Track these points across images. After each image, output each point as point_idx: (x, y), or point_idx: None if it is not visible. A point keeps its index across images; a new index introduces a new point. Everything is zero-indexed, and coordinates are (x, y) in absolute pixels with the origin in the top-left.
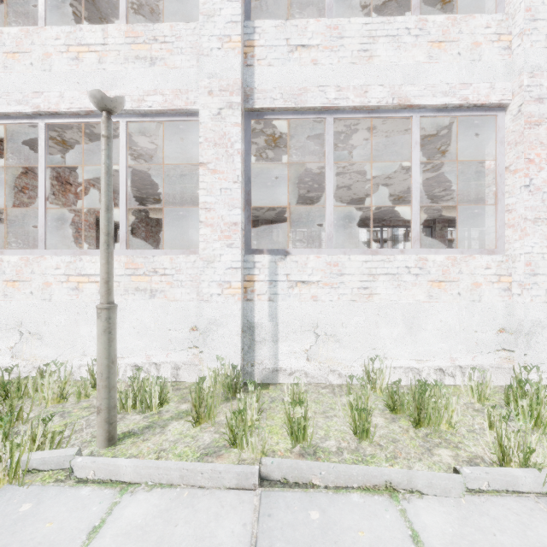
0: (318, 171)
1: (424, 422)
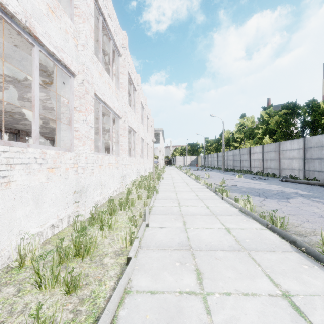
0: None
1: (84, 255)
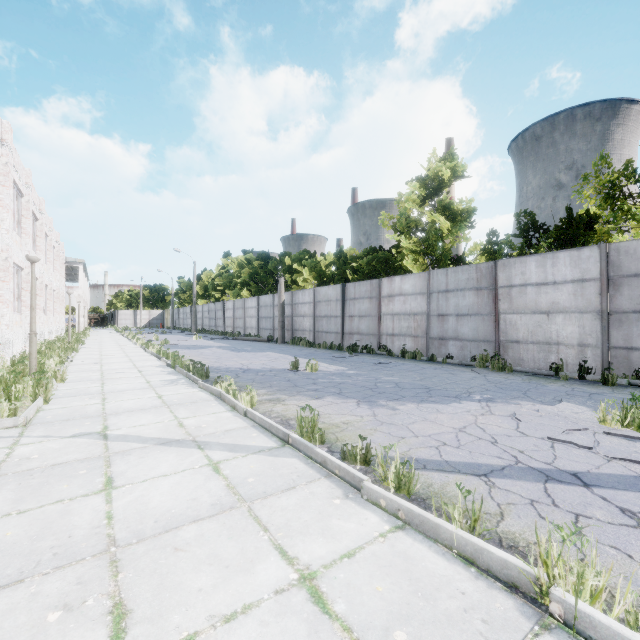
0: None
1: None
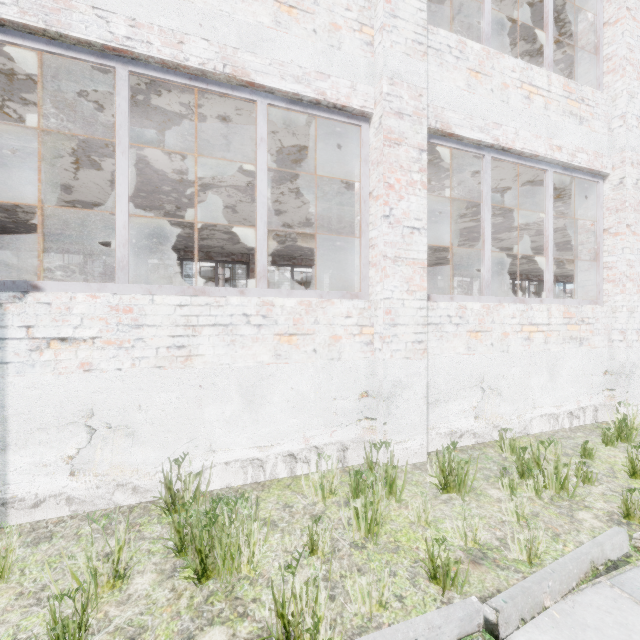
0: (177, 177)
1: (216, 569)
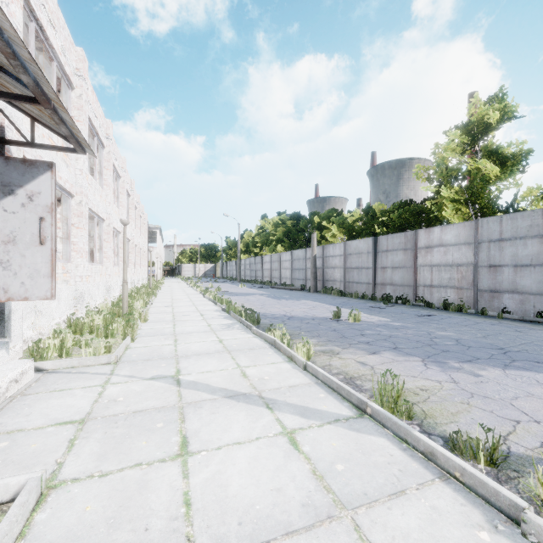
0: None
1: None
